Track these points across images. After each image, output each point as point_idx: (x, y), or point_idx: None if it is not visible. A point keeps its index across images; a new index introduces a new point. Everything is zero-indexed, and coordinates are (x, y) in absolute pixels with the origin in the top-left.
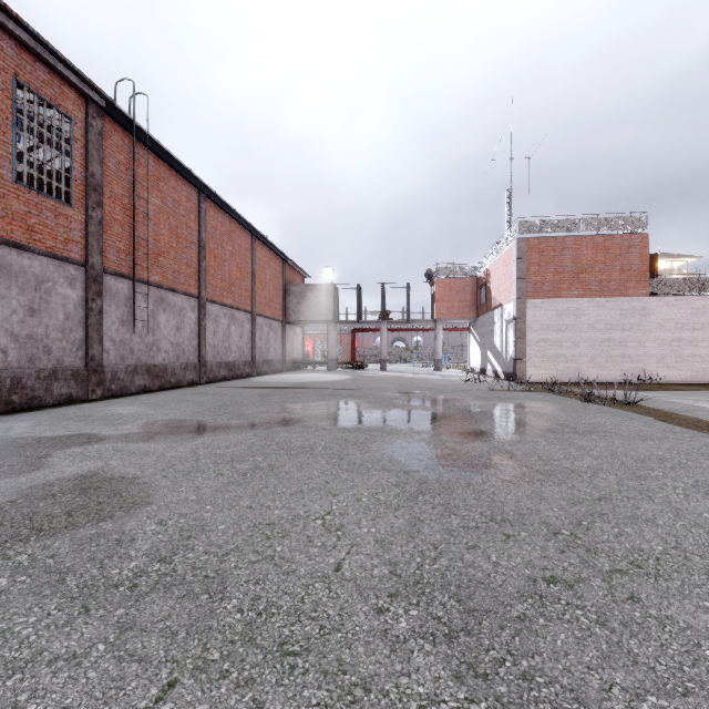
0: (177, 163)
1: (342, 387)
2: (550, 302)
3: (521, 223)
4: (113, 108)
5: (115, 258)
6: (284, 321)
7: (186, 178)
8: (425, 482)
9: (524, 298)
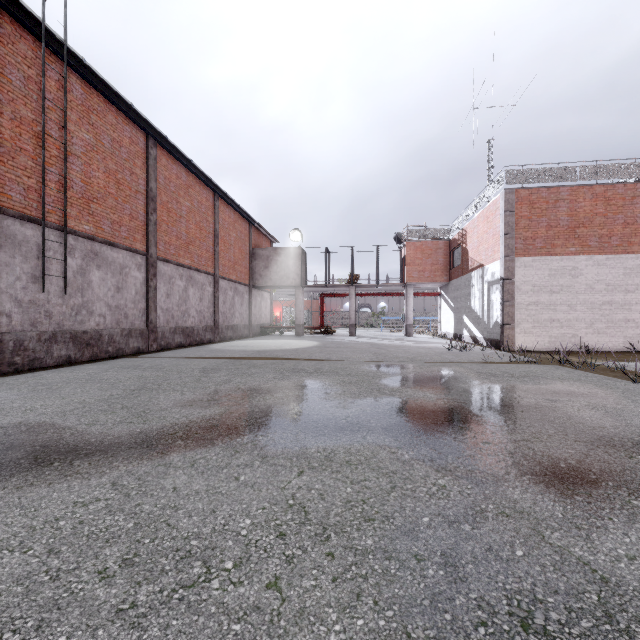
0: (114, 94)
1: (308, 357)
2: (542, 261)
3: (509, 172)
4: (12, 1)
5: (22, 197)
6: (250, 286)
7: (129, 116)
8: None
9: (513, 256)
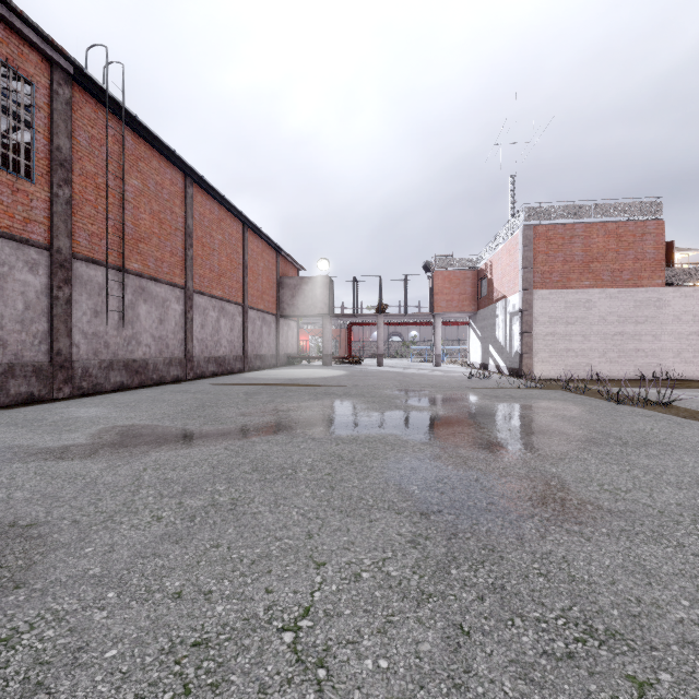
0: (159, 142)
1: (337, 383)
2: (558, 294)
3: (527, 209)
4: (83, 75)
5: (87, 242)
6: (278, 315)
7: (170, 160)
8: (455, 535)
9: (531, 289)
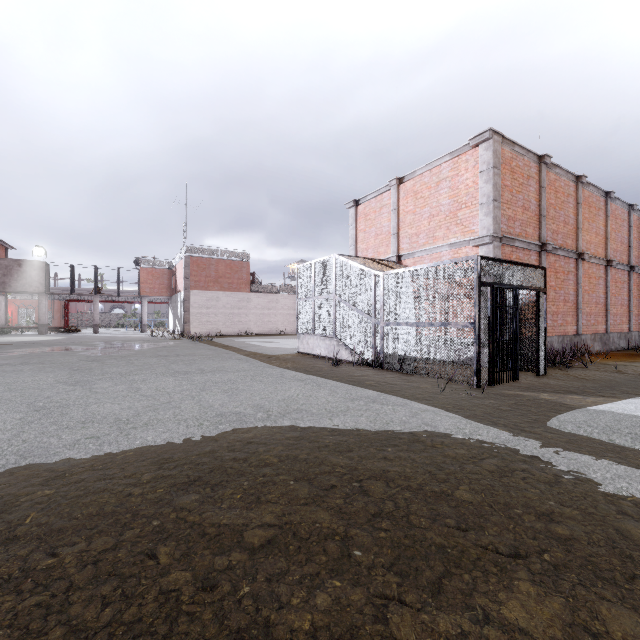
0: None
1: (59, 342)
2: (203, 293)
3: (187, 247)
4: None
5: None
6: None
7: None
8: (96, 355)
9: (189, 289)
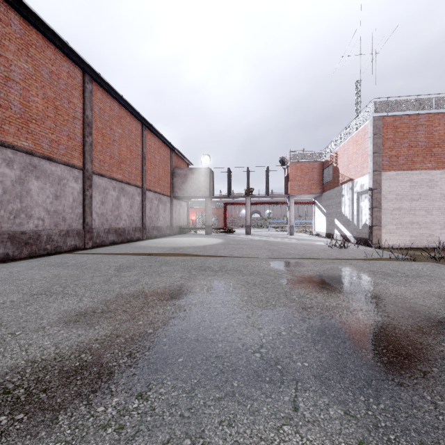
0: (51, 32)
1: (214, 253)
2: (404, 174)
3: (376, 103)
4: None
5: None
6: (171, 197)
7: (66, 54)
8: None
9: (380, 170)
